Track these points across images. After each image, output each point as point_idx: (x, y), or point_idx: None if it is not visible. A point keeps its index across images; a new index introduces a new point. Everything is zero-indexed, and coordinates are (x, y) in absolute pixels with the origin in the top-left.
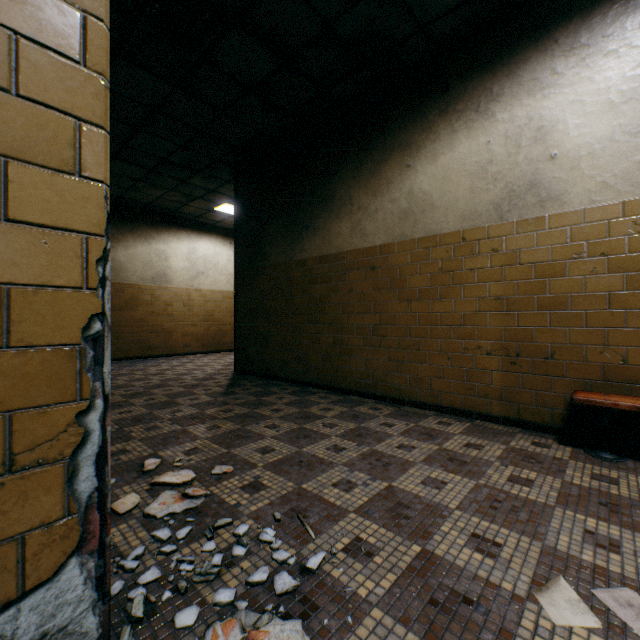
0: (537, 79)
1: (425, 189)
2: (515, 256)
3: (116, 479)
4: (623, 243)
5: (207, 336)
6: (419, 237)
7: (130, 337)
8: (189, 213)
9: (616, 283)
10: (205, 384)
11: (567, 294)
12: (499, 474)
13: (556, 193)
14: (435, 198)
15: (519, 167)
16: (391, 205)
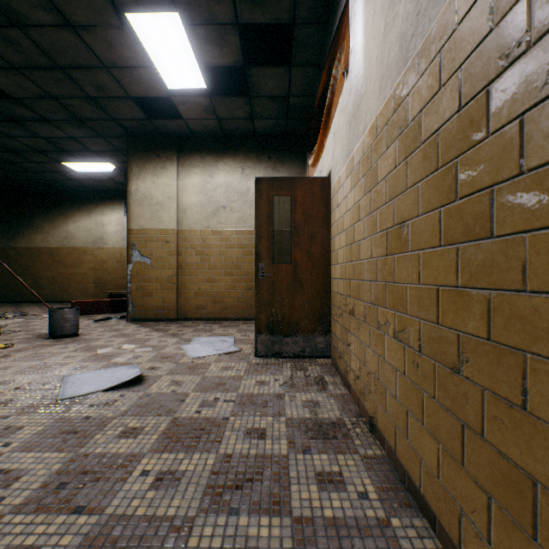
0: (103, 211)
1: (73, 231)
2: (98, 257)
3: None
4: (119, 256)
5: None
6: (71, 247)
7: None
8: None
9: (118, 265)
10: None
11: (109, 267)
12: None
13: (107, 242)
14: (76, 235)
15: (99, 233)
16: (60, 234)
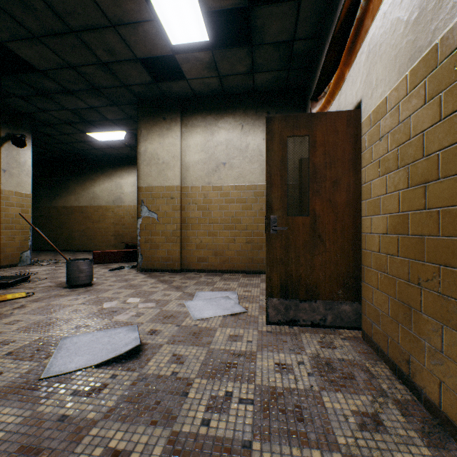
0: (121, 175)
1: (98, 193)
2: (117, 213)
3: None
4: (133, 213)
5: None
6: (96, 205)
7: None
8: None
9: (133, 221)
10: None
11: (126, 222)
12: None
13: (124, 201)
14: (100, 196)
15: (118, 193)
16: (88, 195)
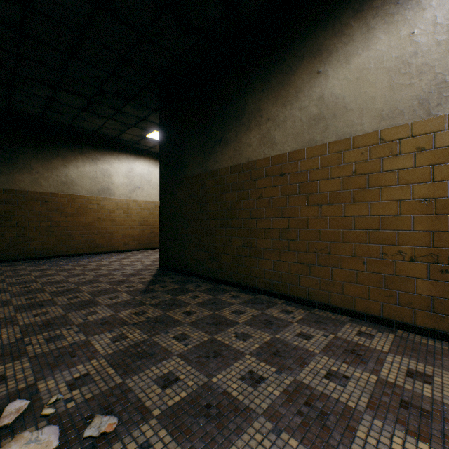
0: None
1: (337, 93)
2: (447, 153)
3: None
4: None
5: (142, 237)
6: (330, 141)
7: (80, 238)
8: (127, 140)
9: None
10: (130, 280)
11: None
12: None
13: None
14: (348, 100)
15: None
16: (300, 113)
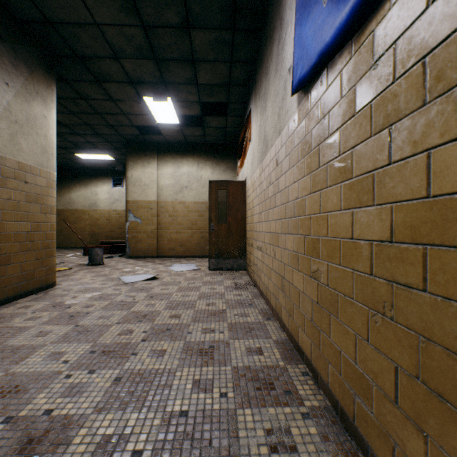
0: (96, 184)
1: (74, 198)
2: (92, 216)
3: None
4: (108, 216)
5: None
6: (73, 209)
7: None
8: None
9: (107, 222)
10: None
11: (101, 224)
12: (82, 251)
13: (99, 206)
14: (76, 201)
15: (93, 199)
16: (65, 200)
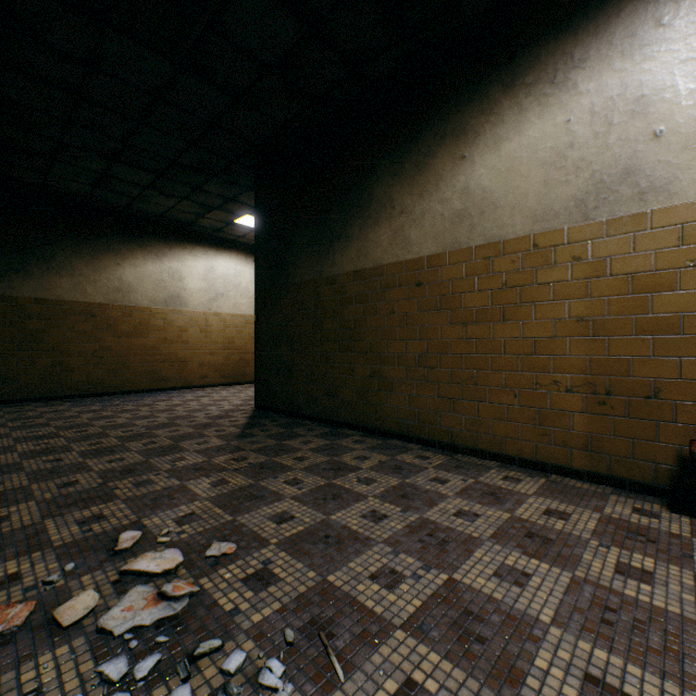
0: (635, 35)
1: (485, 185)
2: (605, 265)
3: (76, 563)
4: None
5: (227, 366)
6: (477, 245)
7: (139, 367)
8: (206, 227)
9: None
10: (219, 423)
11: (678, 313)
12: (601, 561)
13: (662, 182)
14: (498, 195)
15: (610, 150)
16: (441, 206)
